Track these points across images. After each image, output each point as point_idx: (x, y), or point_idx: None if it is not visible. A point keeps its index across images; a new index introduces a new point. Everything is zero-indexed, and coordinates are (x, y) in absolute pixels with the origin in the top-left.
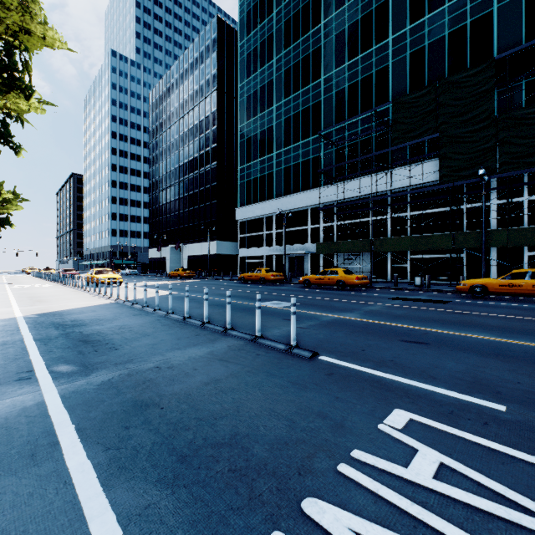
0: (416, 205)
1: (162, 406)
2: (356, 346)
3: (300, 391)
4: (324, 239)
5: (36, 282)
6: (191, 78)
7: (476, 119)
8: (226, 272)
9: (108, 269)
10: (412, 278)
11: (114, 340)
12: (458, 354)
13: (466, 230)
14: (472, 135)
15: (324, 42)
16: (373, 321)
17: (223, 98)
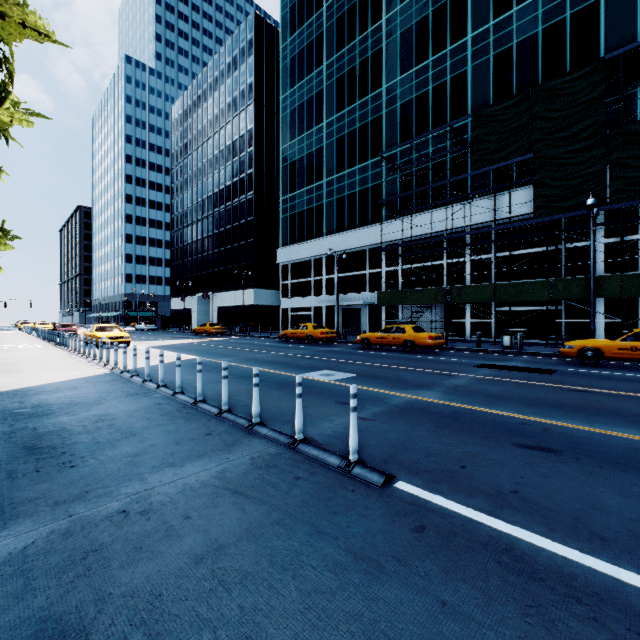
0: (502, 244)
1: (93, 639)
2: (450, 457)
3: (371, 582)
4: (387, 287)
5: (23, 340)
6: (222, 89)
7: (581, 136)
8: (266, 327)
9: (112, 325)
10: (497, 336)
11: (78, 446)
12: (615, 474)
13: (565, 276)
14: (575, 155)
15: (387, 42)
16: (463, 405)
17: (262, 113)
